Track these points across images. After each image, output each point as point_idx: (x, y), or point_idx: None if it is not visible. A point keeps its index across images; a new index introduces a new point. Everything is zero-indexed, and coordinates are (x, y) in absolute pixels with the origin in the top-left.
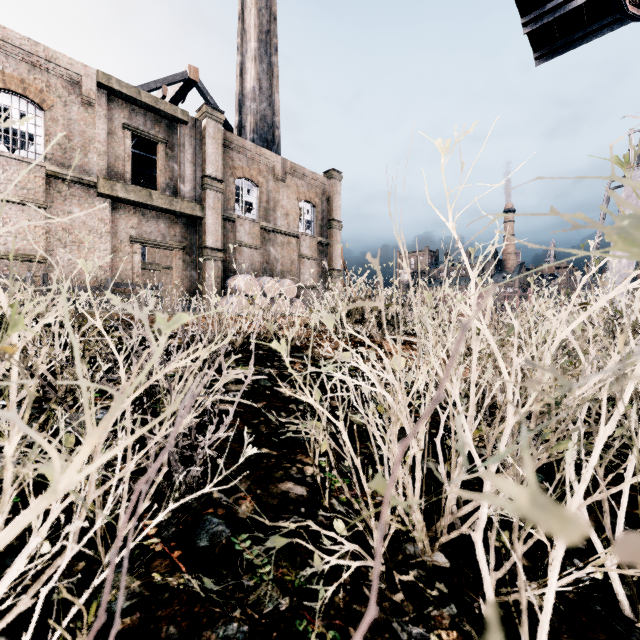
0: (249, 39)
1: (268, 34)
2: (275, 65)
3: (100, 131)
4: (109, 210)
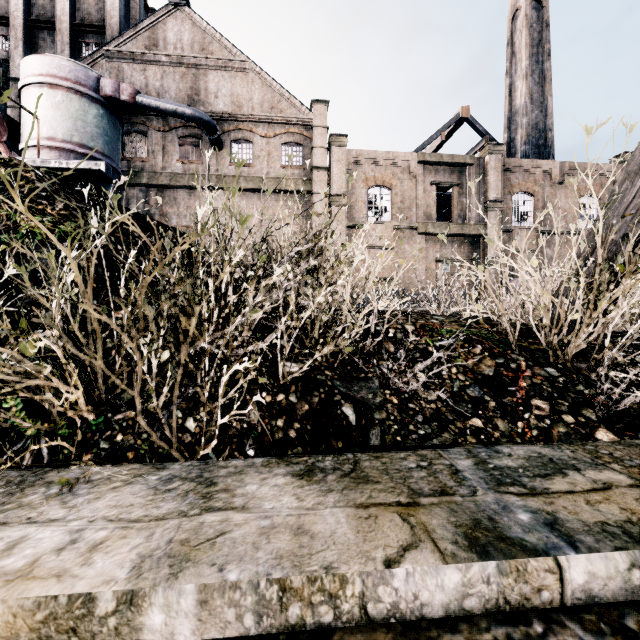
0: (519, 59)
1: (539, 44)
2: (547, 70)
3: (418, 192)
4: (423, 243)
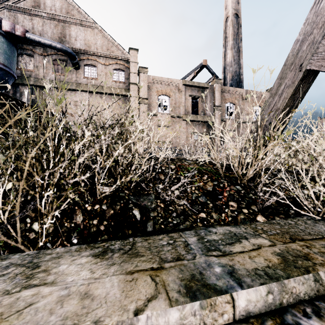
0: (228, 40)
1: (237, 34)
2: (240, 47)
3: (183, 99)
4: (185, 124)
